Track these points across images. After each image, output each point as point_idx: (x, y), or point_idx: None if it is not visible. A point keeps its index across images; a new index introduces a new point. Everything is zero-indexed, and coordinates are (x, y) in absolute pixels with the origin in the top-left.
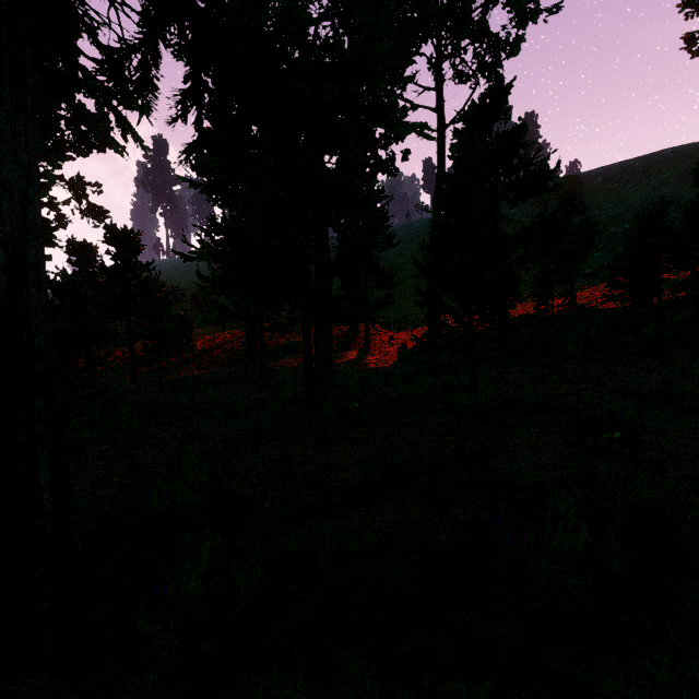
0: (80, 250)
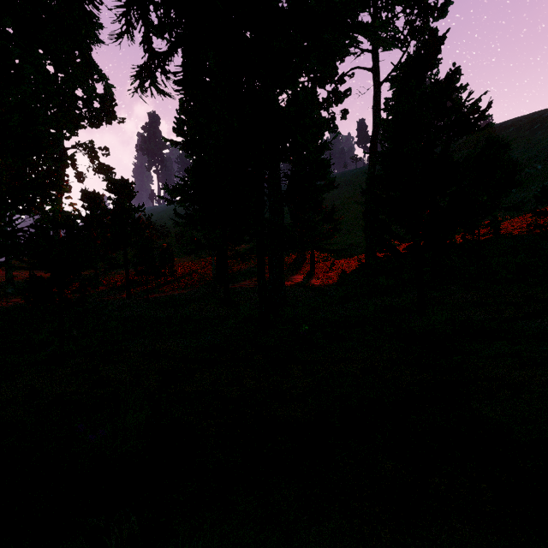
0: (91, 198)
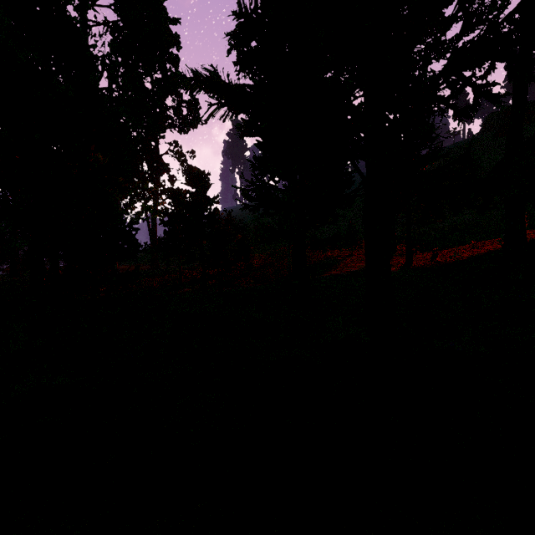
0: (175, 195)
